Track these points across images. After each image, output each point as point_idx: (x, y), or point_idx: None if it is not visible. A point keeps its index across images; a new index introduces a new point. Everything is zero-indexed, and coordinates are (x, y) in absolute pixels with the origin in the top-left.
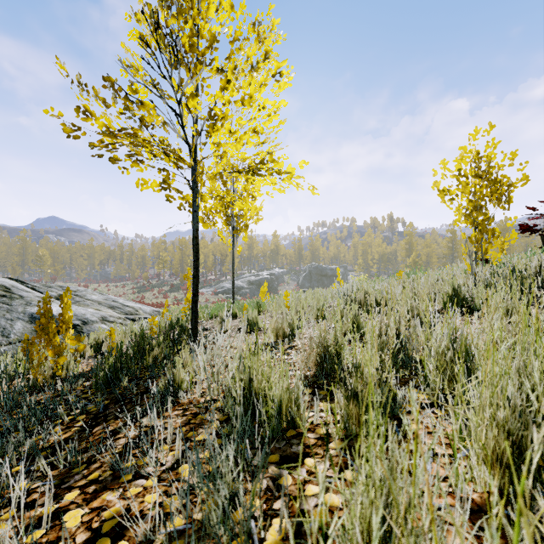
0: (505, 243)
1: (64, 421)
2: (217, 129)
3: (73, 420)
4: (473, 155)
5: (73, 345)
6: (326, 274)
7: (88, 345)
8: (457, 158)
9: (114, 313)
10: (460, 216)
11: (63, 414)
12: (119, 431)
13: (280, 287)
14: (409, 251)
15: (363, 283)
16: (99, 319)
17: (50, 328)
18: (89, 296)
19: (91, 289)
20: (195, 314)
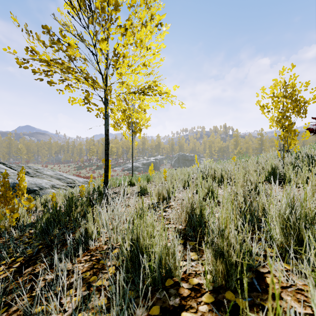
0: (302, 139)
1: (8, 261)
2: (119, 63)
3: (14, 261)
4: (282, 83)
5: (26, 204)
6: (188, 159)
7: (40, 203)
8: (272, 85)
9: (60, 182)
10: (273, 122)
11: (6, 257)
12: (41, 274)
13: (161, 167)
14: (236, 145)
15: (211, 164)
16: (50, 186)
17: (8, 194)
18: (45, 172)
19: (49, 168)
20: (106, 184)
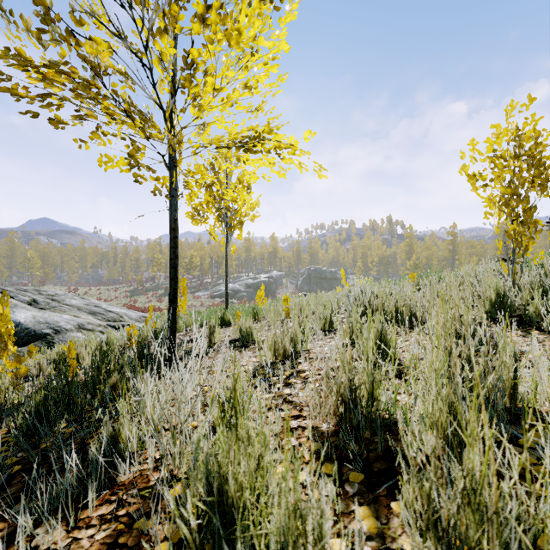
0: (549, 238)
1: None
2: (196, 84)
3: None
4: (513, 131)
5: (11, 367)
6: (326, 277)
7: (48, 361)
8: (492, 136)
9: (94, 319)
10: (493, 206)
11: None
12: None
13: (279, 290)
14: (409, 253)
15: (373, 286)
16: (75, 327)
17: None
18: (68, 300)
19: (82, 292)
20: (172, 326)
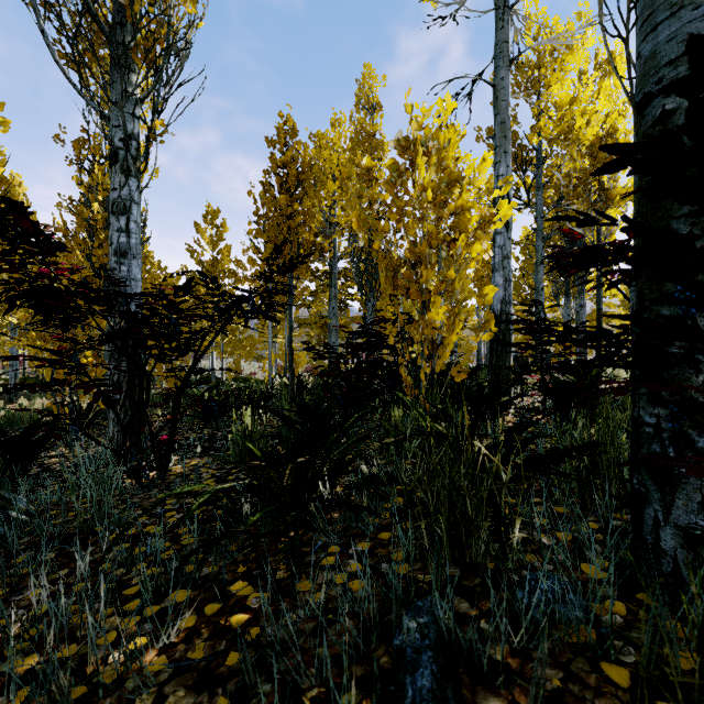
0: None
1: None
2: None
3: None
4: None
5: None
6: None
7: None
8: None
9: None
10: None
11: None
12: None
13: None
14: None
15: None
16: None
17: None
18: None
19: None
20: None
